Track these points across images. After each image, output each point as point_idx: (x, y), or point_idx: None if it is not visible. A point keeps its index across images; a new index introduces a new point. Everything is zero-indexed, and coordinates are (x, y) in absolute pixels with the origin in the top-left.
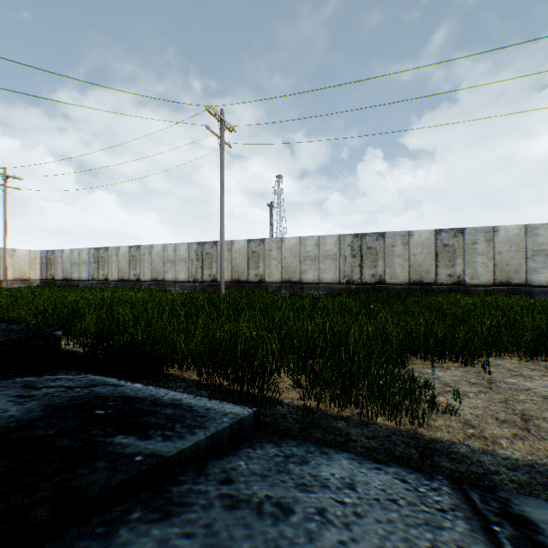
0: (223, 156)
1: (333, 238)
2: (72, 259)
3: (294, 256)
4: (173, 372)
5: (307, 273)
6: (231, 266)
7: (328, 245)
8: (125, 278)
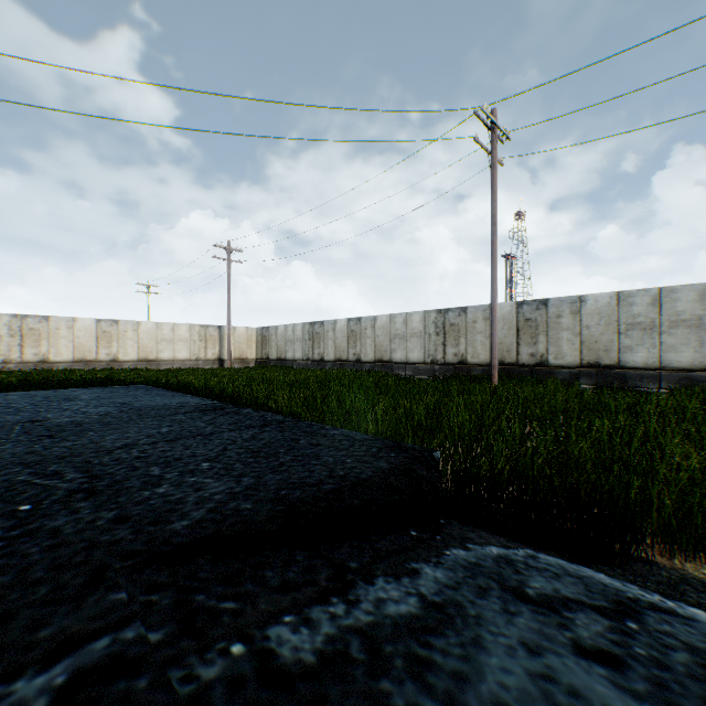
0: (494, 178)
1: (692, 290)
2: (285, 337)
3: (606, 324)
4: (644, 555)
5: (633, 352)
6: (489, 342)
7: (680, 302)
8: (342, 358)
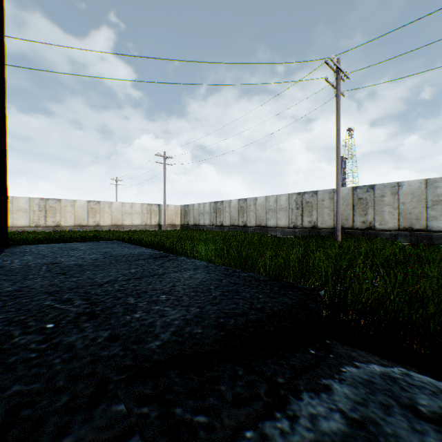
0: (338, 104)
1: None
2: (199, 211)
3: (417, 201)
4: None
5: (437, 220)
6: (333, 213)
7: None
8: (235, 224)
